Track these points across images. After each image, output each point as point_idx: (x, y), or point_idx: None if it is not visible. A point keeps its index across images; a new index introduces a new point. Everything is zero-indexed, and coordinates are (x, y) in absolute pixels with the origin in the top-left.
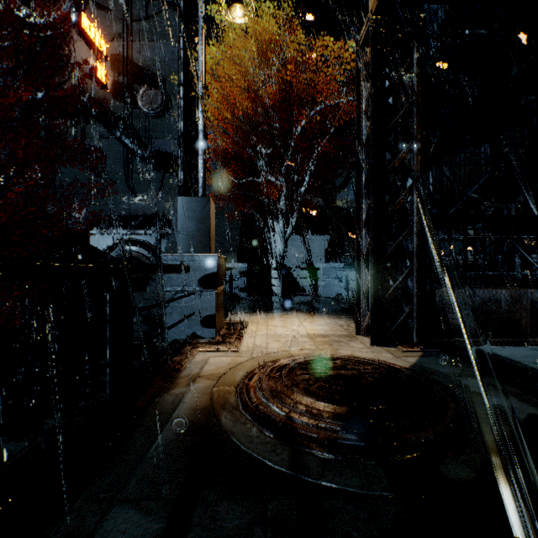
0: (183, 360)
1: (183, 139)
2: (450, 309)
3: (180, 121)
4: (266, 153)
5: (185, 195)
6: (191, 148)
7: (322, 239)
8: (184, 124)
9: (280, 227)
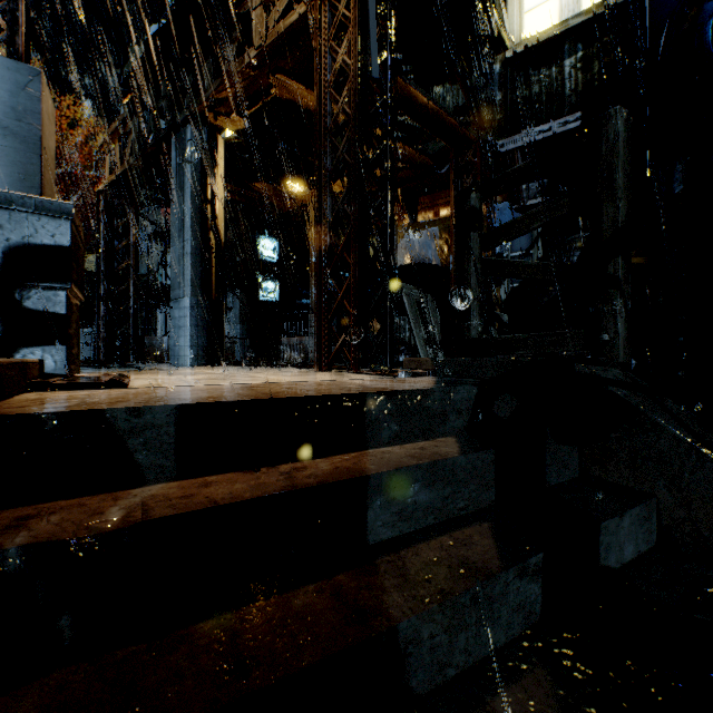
0: None
1: None
2: (154, 347)
3: None
4: None
5: None
6: None
7: None
8: None
9: None
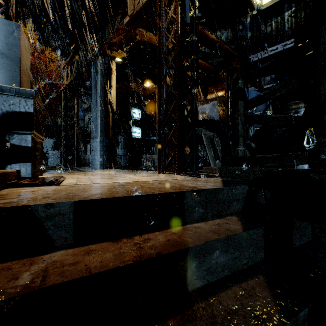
0: None
1: None
2: (85, 159)
3: None
4: None
5: None
6: None
7: (50, 141)
8: None
9: None
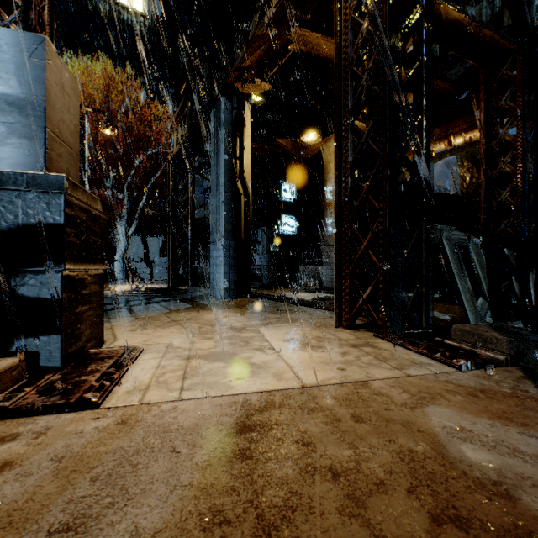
0: None
1: None
2: (204, 274)
3: None
4: (112, 175)
5: None
6: None
7: (158, 240)
8: None
9: (123, 230)
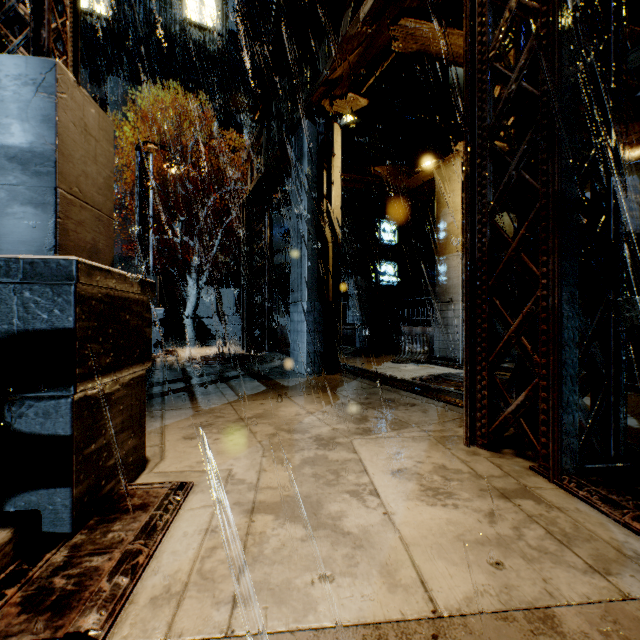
0: (155, 358)
1: (140, 241)
2: (284, 335)
3: (137, 230)
4: (182, 219)
5: (141, 273)
6: (145, 246)
7: (232, 292)
8: (141, 232)
9: (193, 281)
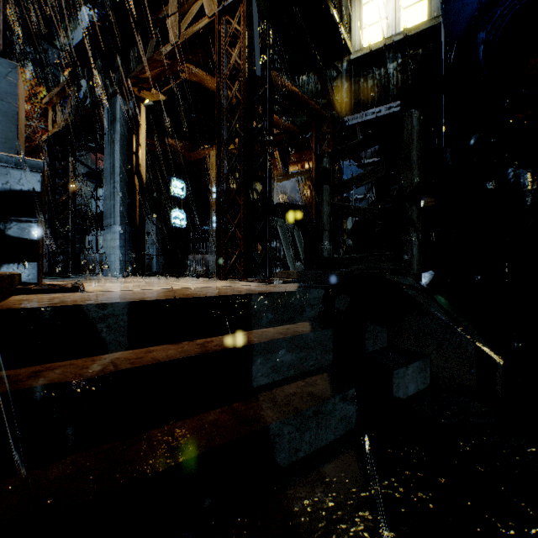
0: None
1: None
2: (88, 262)
3: None
4: None
5: None
6: None
7: None
8: None
9: None
